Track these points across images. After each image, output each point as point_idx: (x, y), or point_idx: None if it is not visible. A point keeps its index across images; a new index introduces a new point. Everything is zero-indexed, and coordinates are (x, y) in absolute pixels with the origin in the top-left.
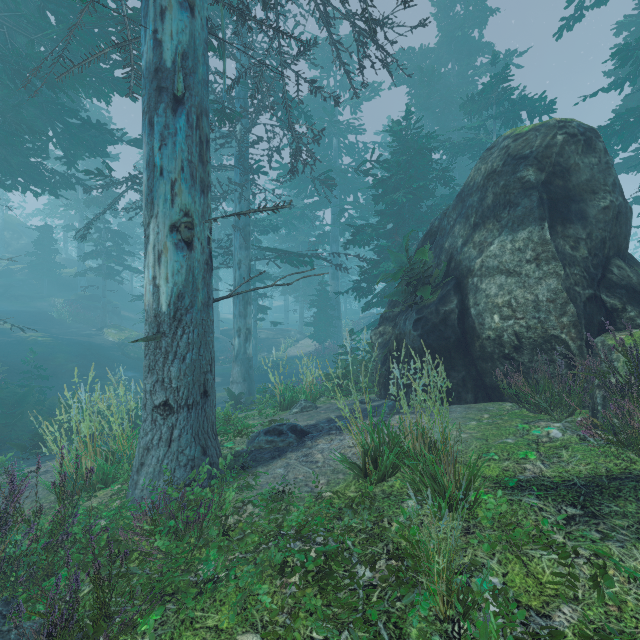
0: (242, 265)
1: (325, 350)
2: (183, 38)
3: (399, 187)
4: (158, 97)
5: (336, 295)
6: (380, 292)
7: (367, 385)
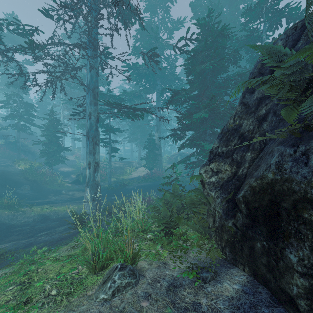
0: (92, 116)
1: (152, 174)
2: None
3: (204, 62)
4: None
5: (159, 142)
6: (191, 136)
7: (198, 228)
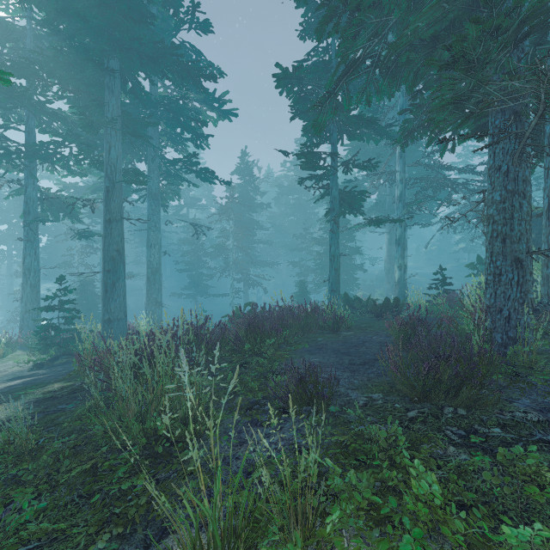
0: None
1: None
2: (399, 233)
3: None
4: (395, 245)
5: None
6: None
7: None
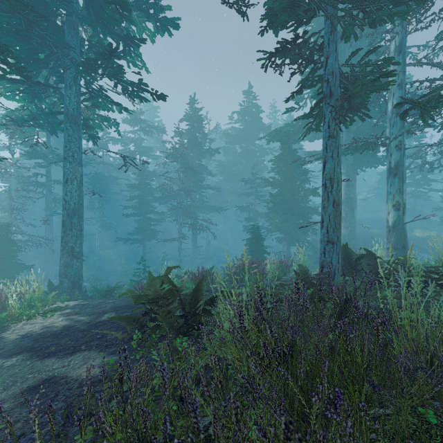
0: None
1: None
2: (395, 159)
3: None
4: (389, 176)
5: None
6: None
7: None
